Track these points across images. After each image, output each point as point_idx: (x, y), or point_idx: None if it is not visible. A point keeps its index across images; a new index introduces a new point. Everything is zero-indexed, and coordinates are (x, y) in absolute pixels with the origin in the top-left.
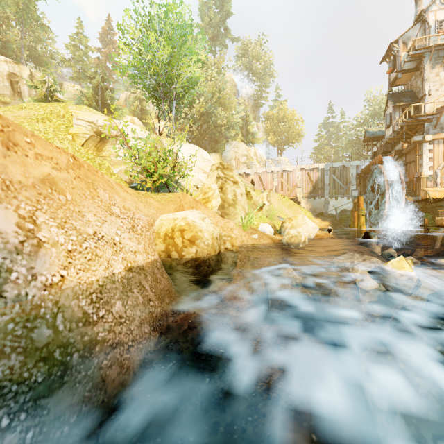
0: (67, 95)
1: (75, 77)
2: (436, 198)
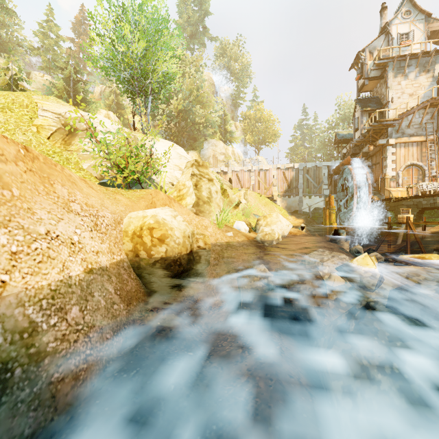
0: (35, 85)
1: (44, 66)
2: (398, 198)
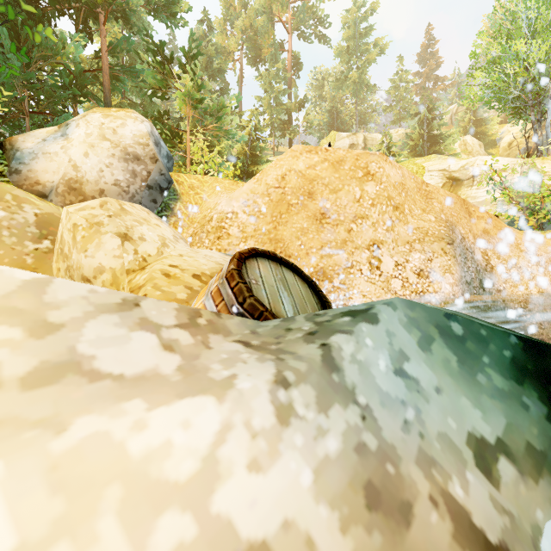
0: None
1: (395, 120)
2: None
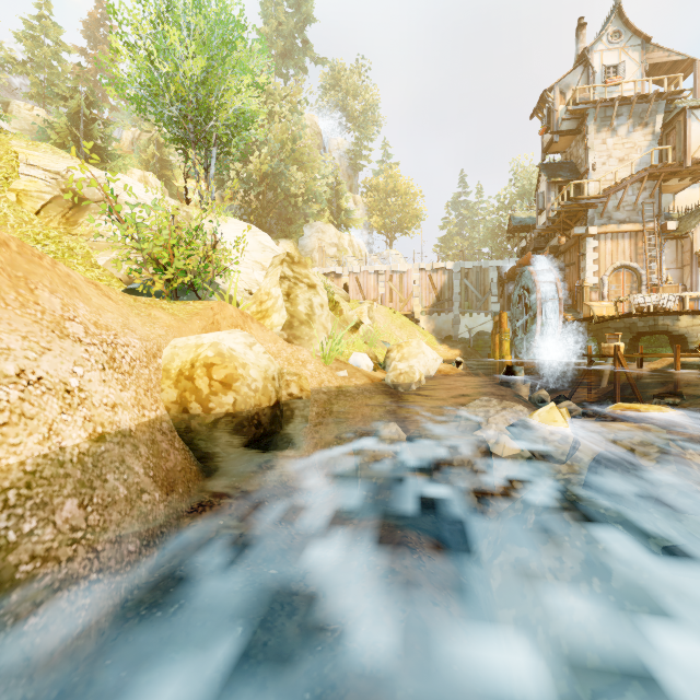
0: (18, 124)
1: (35, 93)
2: (603, 317)
